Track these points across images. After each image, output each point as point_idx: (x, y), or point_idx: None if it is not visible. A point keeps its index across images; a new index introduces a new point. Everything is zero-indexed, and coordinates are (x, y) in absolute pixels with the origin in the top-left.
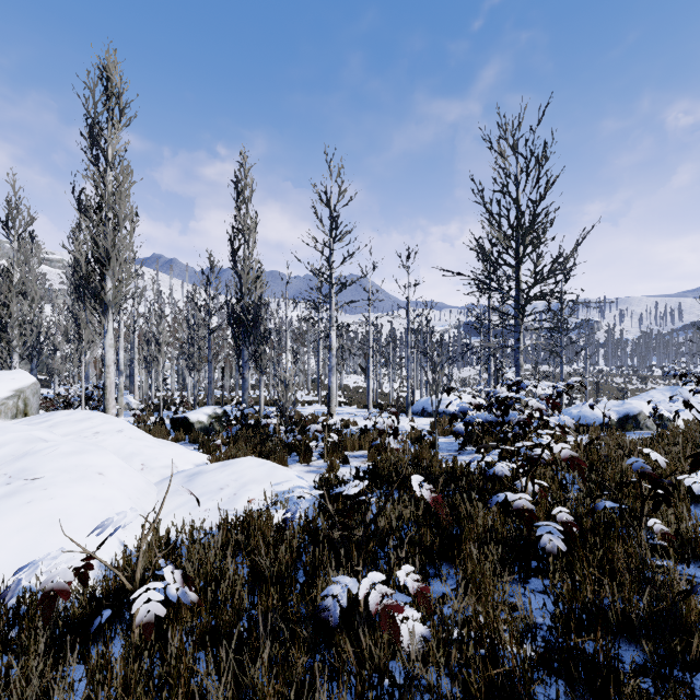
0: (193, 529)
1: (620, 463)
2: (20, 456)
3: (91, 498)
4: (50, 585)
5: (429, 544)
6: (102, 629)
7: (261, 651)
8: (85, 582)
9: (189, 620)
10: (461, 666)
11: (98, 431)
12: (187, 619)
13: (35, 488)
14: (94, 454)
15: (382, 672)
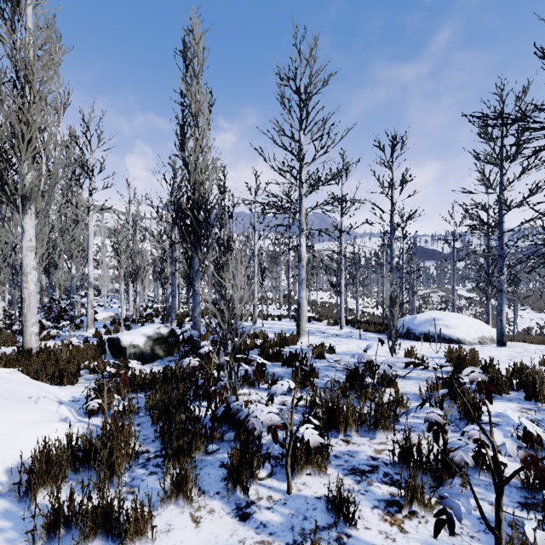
0: None
1: None
2: None
3: None
4: None
5: None
6: None
7: None
8: None
9: None
10: None
11: None
12: None
13: None
14: None
15: None
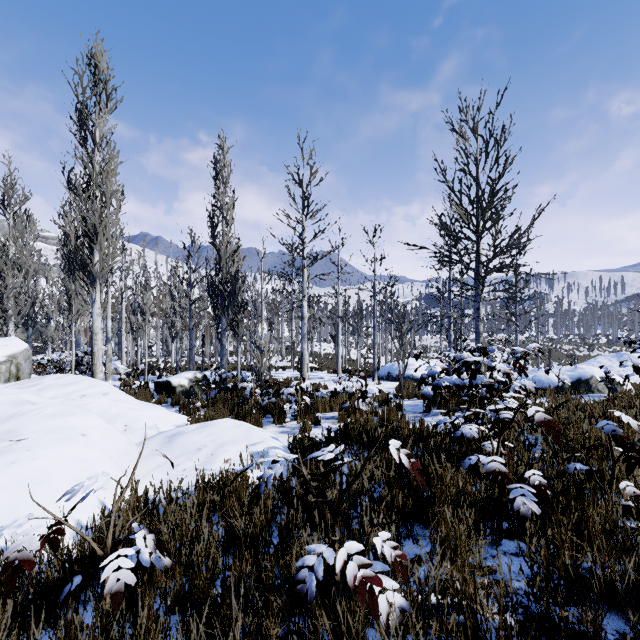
0: (170, 490)
1: (581, 425)
2: (7, 418)
3: (73, 458)
4: (14, 555)
5: (400, 505)
6: (72, 596)
7: (234, 625)
8: (56, 548)
9: (164, 583)
10: (441, 639)
11: (85, 394)
12: (161, 582)
13: (19, 449)
14: (78, 416)
15: (358, 639)
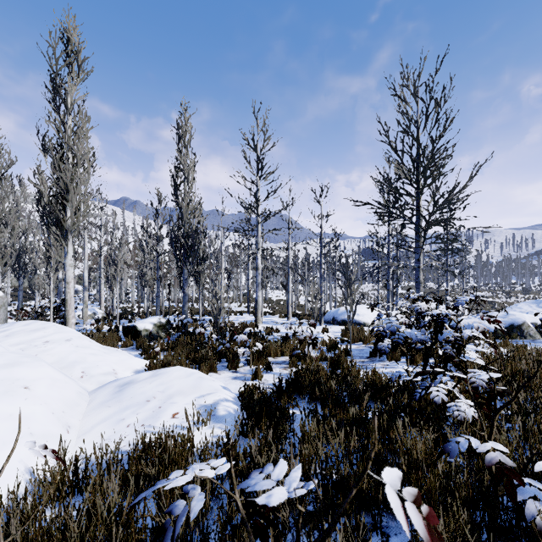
0: (101, 458)
1: None
2: None
3: (6, 416)
4: None
5: (364, 487)
6: None
7: None
8: None
9: None
10: None
11: (48, 340)
12: None
13: None
14: (26, 366)
15: None
